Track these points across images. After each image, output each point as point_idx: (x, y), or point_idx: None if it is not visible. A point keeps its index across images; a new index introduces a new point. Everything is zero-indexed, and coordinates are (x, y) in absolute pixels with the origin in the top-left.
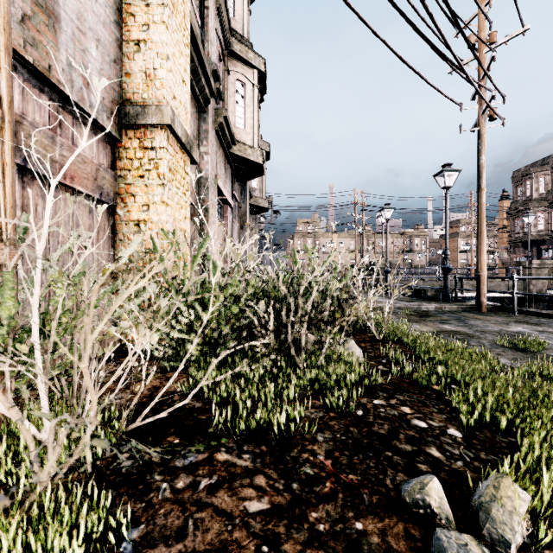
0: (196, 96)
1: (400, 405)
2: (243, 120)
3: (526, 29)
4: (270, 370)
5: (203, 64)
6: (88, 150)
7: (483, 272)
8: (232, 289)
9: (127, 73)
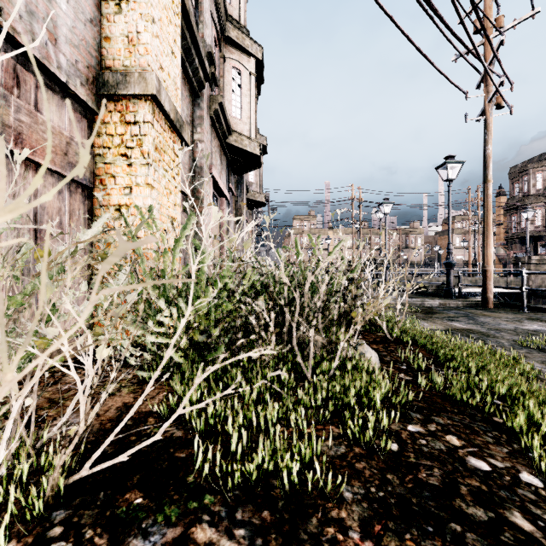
0: (189, 78)
1: (443, 433)
2: (239, 110)
3: (536, 12)
4: (270, 380)
5: (196, 43)
6: (57, 120)
7: (490, 267)
8: (224, 281)
9: (106, 37)
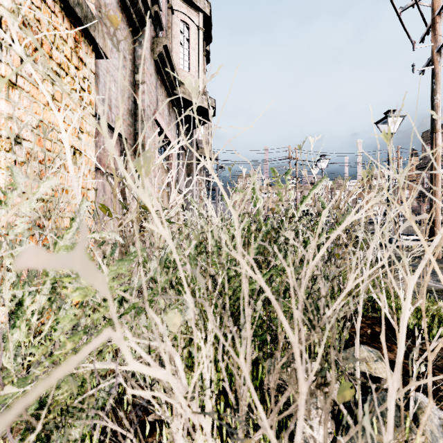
0: (126, 7)
1: None
2: (187, 63)
3: None
4: None
5: None
6: None
7: (438, 217)
8: None
9: None
